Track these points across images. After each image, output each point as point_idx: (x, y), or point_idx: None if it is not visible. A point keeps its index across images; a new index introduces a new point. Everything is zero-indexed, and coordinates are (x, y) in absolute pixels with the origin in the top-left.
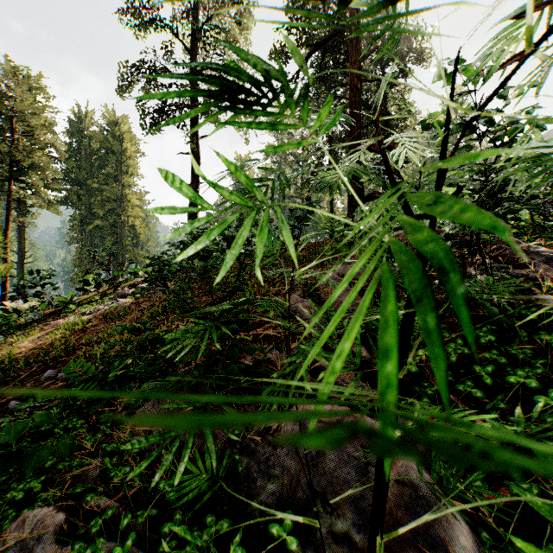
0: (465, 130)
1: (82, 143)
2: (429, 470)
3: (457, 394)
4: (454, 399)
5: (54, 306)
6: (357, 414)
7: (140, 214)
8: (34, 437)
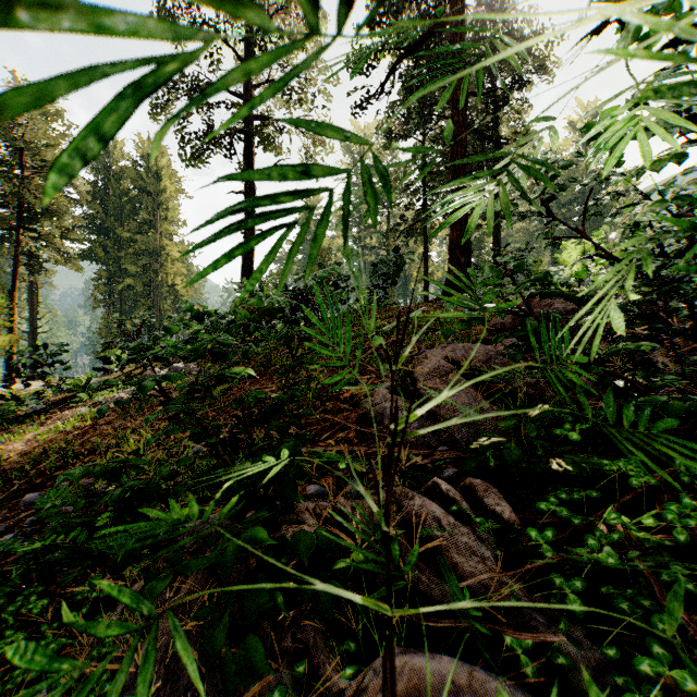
0: None
1: (110, 182)
2: None
3: (695, 609)
4: None
5: (66, 390)
6: None
7: (182, 271)
8: None
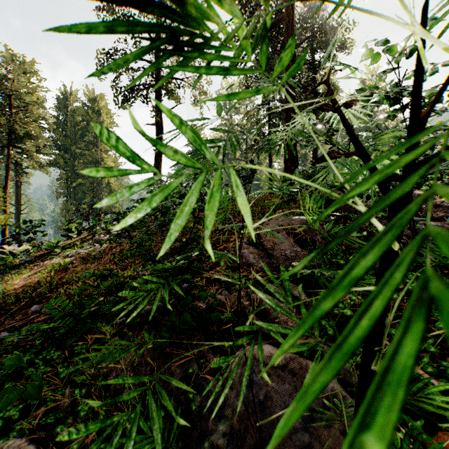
0: (445, 81)
1: (67, 116)
2: None
3: (388, 335)
4: None
5: (44, 249)
6: (301, 359)
7: None
8: (4, 379)
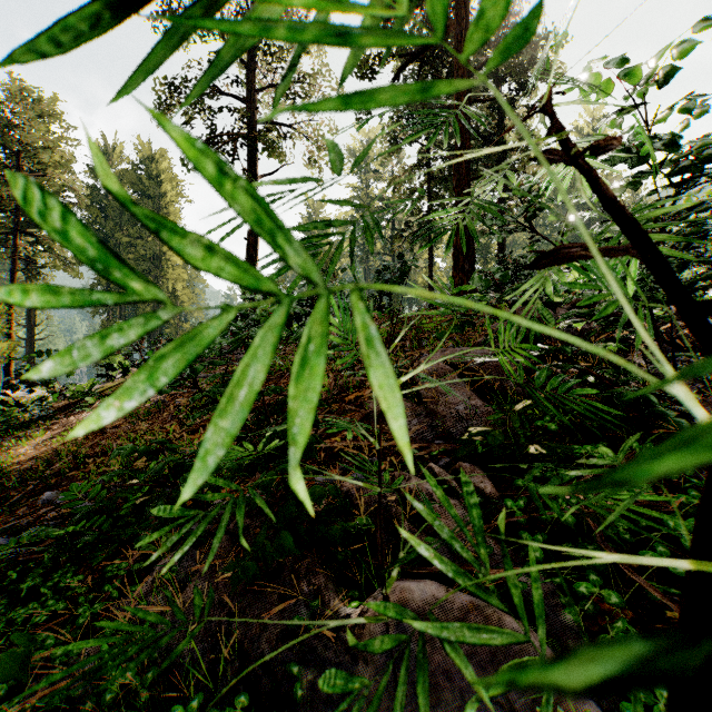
0: None
1: None
2: (606, 703)
3: None
4: (648, 587)
5: (69, 397)
6: (488, 610)
7: (183, 277)
8: None
